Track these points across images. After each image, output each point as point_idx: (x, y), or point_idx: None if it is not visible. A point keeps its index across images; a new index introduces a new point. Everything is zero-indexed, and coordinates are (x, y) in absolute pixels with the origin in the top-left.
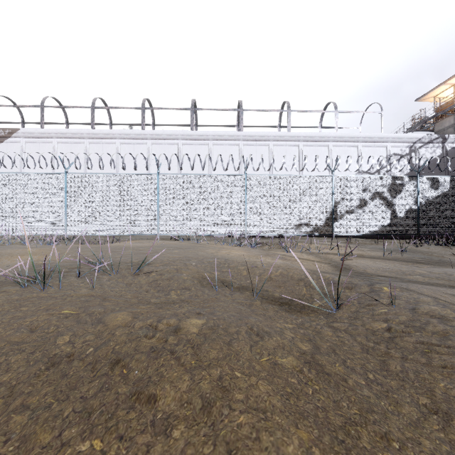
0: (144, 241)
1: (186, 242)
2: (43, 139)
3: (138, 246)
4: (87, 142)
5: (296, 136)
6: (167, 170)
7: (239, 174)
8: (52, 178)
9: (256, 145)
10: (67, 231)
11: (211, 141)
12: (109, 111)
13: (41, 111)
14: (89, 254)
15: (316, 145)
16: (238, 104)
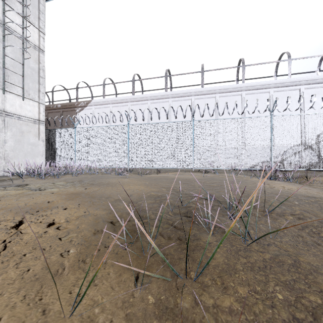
0: (183, 173)
1: (219, 174)
2: (104, 105)
3: (193, 178)
4: (129, 104)
5: (297, 81)
6: (183, 119)
7: (265, 116)
8: (119, 128)
9: (257, 93)
10: (129, 165)
11: (217, 94)
12: (141, 83)
13: (103, 87)
14: (170, 185)
15: (318, 87)
16: (238, 62)
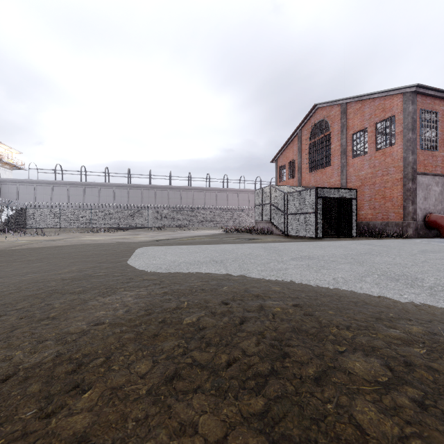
0: None
1: None
2: None
3: None
4: None
5: None
6: None
7: None
8: None
9: None
10: None
11: None
12: None
13: None
14: None
15: None
16: None
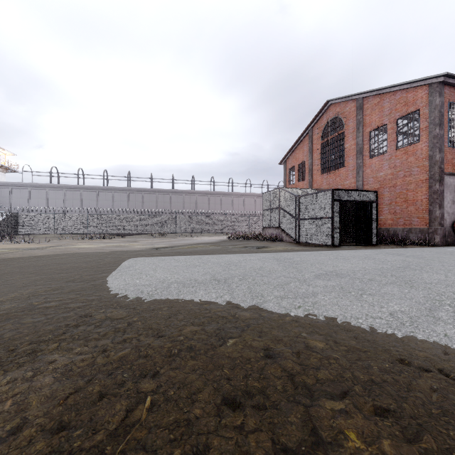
0: None
1: None
2: None
3: None
4: None
5: None
6: None
7: None
8: None
9: None
10: None
11: None
12: None
13: None
14: None
15: None
16: None
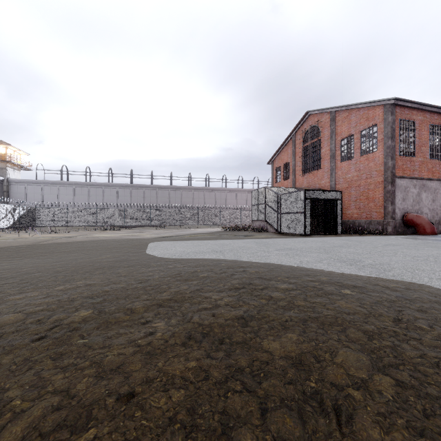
0: None
1: None
2: None
3: None
4: None
5: None
6: None
7: None
8: None
9: None
10: None
11: None
12: None
13: None
14: None
15: None
16: None
